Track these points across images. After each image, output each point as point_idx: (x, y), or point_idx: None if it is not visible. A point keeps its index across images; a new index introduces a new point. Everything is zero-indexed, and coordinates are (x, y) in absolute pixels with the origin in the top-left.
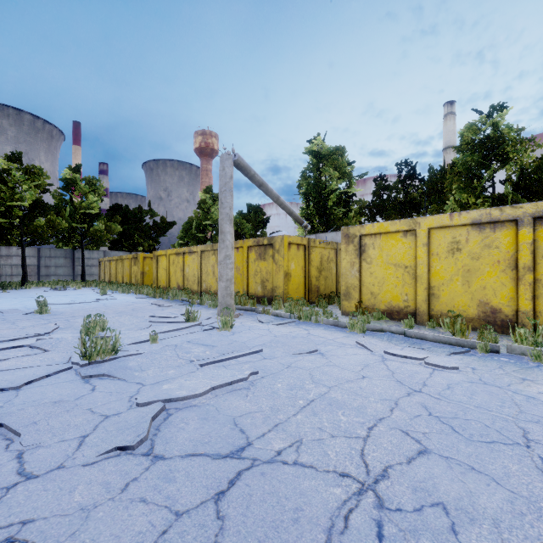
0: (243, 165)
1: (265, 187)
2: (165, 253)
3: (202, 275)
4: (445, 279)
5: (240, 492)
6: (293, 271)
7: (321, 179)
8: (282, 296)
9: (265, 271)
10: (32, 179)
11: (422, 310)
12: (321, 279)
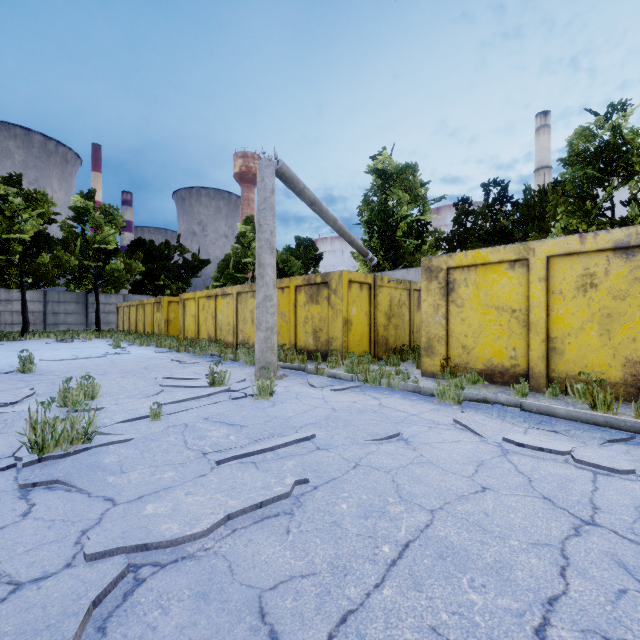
0: (289, 175)
1: (318, 207)
2: (194, 296)
3: (238, 323)
4: (573, 327)
5: None
6: (354, 317)
7: (387, 204)
8: (341, 350)
9: (319, 318)
10: (34, 207)
11: (538, 370)
12: (390, 328)
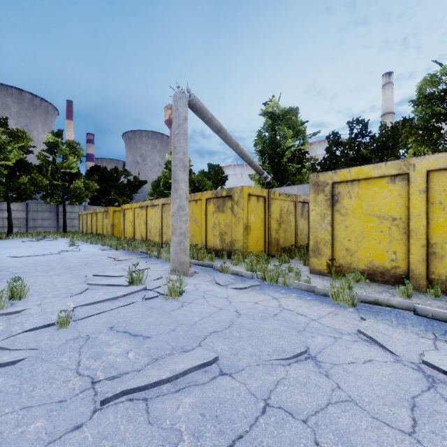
0: (199, 106)
1: (223, 133)
2: (131, 206)
3: (163, 227)
4: None
5: None
6: (252, 223)
7: (276, 138)
8: (242, 250)
9: (224, 224)
10: (16, 141)
11: (419, 272)
12: (280, 232)
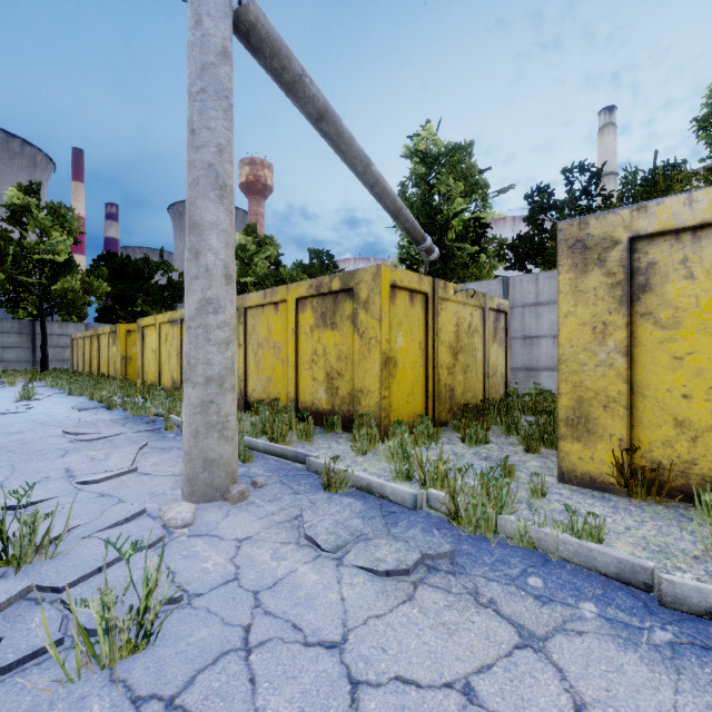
0: (268, 32)
1: (332, 125)
2: (154, 321)
3: None
4: None
5: None
6: (400, 352)
7: (432, 197)
8: (377, 414)
9: (336, 354)
10: None
11: None
12: (456, 371)
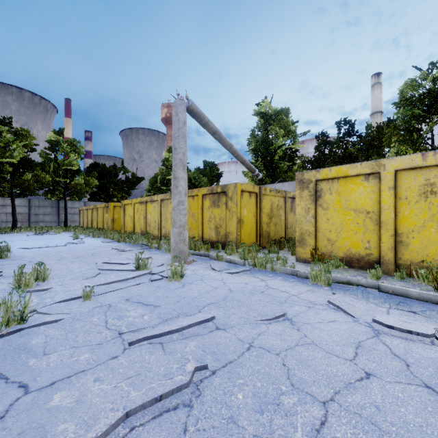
0: (197, 111)
1: (218, 135)
2: (131, 202)
3: (162, 221)
4: (416, 225)
5: None
6: (245, 217)
7: (268, 137)
8: (235, 241)
9: (219, 218)
10: (20, 140)
11: (388, 258)
12: (271, 225)
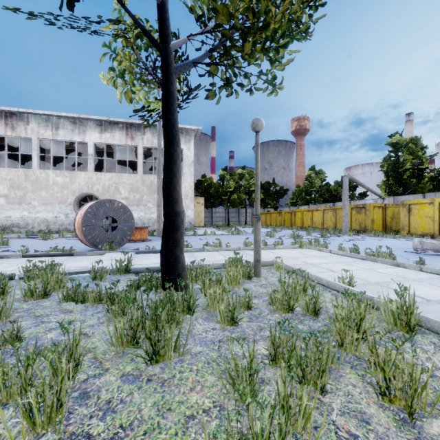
0: (352, 178)
1: (361, 185)
2: (300, 210)
3: (324, 221)
4: None
5: (366, 244)
6: (376, 219)
7: (398, 161)
8: (370, 230)
9: (361, 219)
10: (232, 177)
11: (436, 233)
12: (393, 223)
